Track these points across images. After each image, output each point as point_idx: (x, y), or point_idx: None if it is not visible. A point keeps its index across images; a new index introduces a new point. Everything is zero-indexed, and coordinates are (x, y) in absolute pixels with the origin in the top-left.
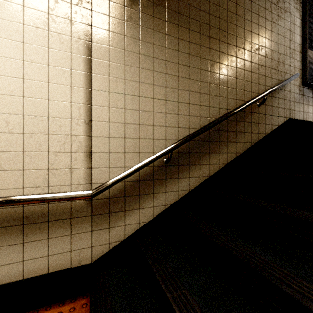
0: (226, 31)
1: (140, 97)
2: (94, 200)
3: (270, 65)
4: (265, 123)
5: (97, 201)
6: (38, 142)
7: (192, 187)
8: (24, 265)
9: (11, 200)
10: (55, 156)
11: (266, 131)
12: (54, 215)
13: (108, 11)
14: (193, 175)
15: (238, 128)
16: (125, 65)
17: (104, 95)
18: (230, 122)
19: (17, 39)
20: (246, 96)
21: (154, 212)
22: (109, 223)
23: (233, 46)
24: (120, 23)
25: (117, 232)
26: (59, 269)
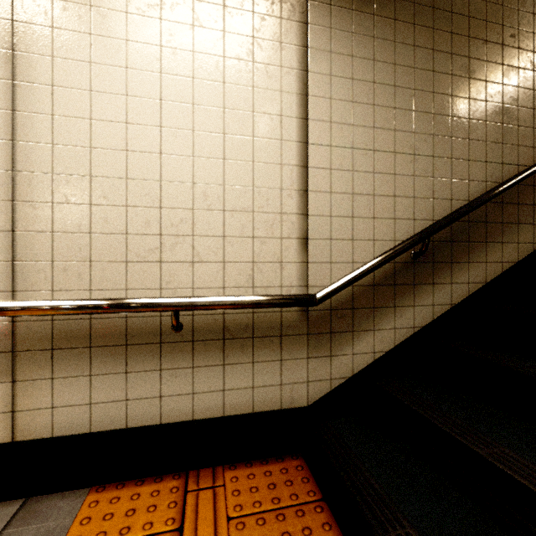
0: (515, 27)
1: (375, 151)
2: (310, 311)
3: None
4: None
5: (314, 313)
6: (241, 223)
7: (457, 300)
8: (224, 396)
9: (219, 302)
10: (261, 244)
11: None
12: (260, 330)
13: (329, 21)
14: (458, 280)
15: None
16: (353, 103)
17: (324, 151)
18: (523, 188)
19: (216, 79)
20: None
21: (396, 338)
22: (331, 349)
23: (527, 52)
24: (345, 37)
25: (342, 363)
26: (266, 409)
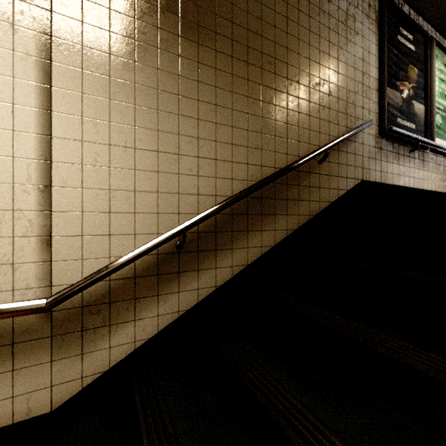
0: (273, 56)
1: (136, 149)
2: (55, 311)
3: (336, 106)
4: (328, 187)
5: (60, 313)
6: None
7: (221, 282)
8: None
9: None
10: None
11: (330, 198)
12: None
13: (80, 14)
14: (222, 264)
15: (290, 195)
16: (110, 100)
17: (73, 146)
18: (278, 186)
19: None
20: (301, 149)
21: (160, 324)
22: (83, 346)
23: (282, 78)
24: (101, 34)
25: (97, 358)
26: None
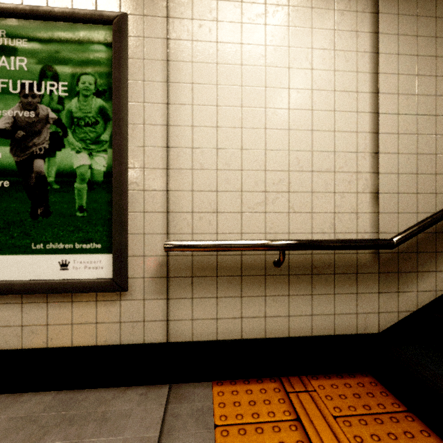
0: None
1: (436, 116)
2: (380, 253)
3: None
4: None
5: (384, 255)
6: (325, 181)
7: None
8: (312, 320)
9: (317, 244)
10: (340, 198)
11: None
12: (339, 268)
13: (396, 8)
14: None
15: None
16: (417, 76)
17: (392, 119)
18: None
19: (306, 67)
20: None
21: None
22: (398, 286)
23: None
24: (410, 20)
25: (408, 298)
26: (345, 332)
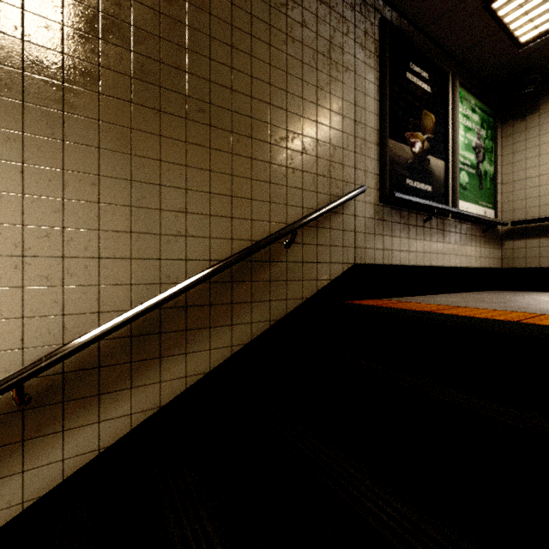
0: (207, 101)
1: None
2: None
3: (314, 168)
4: (302, 279)
5: None
6: None
7: (110, 440)
8: None
9: None
10: None
11: (305, 293)
12: None
13: None
14: (112, 414)
15: (237, 297)
16: None
17: None
18: (217, 286)
19: None
20: (257, 230)
21: None
22: None
23: (223, 132)
24: None
25: None
26: None
